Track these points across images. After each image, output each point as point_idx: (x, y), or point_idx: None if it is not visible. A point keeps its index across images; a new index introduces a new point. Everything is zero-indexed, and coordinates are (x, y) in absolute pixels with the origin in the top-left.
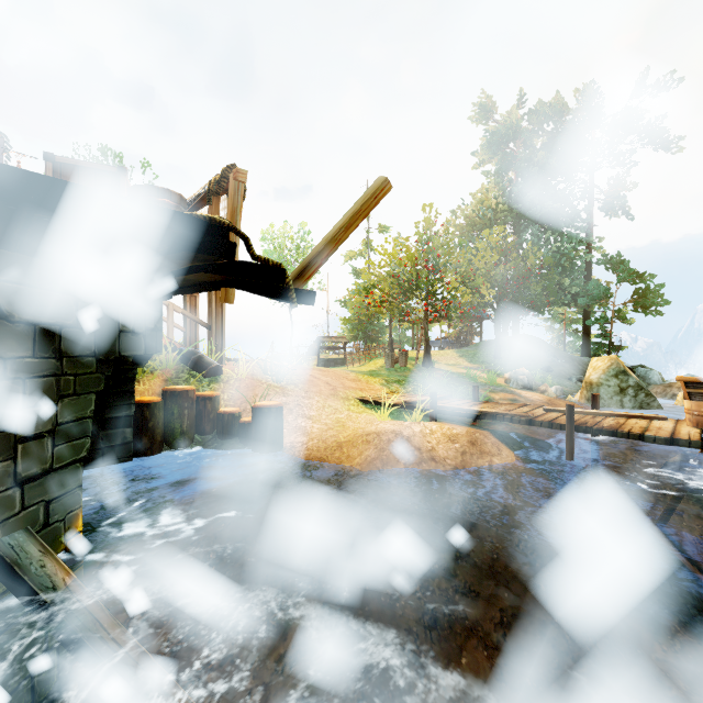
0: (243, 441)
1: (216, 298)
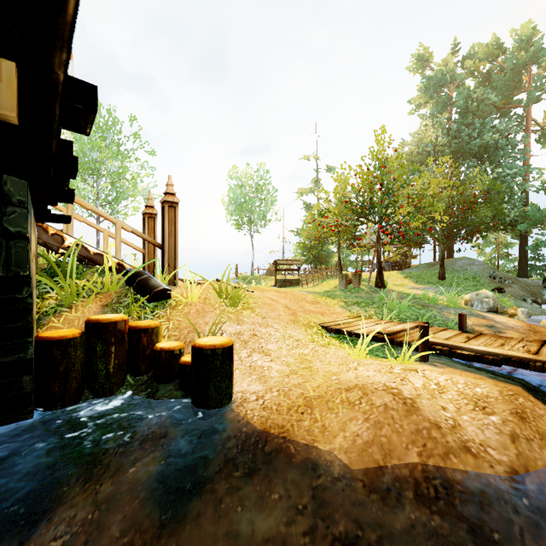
0: (182, 386)
1: (169, 216)
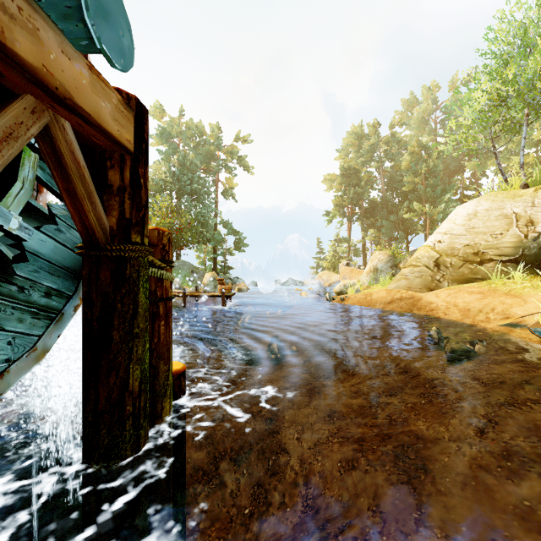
0: None
1: None
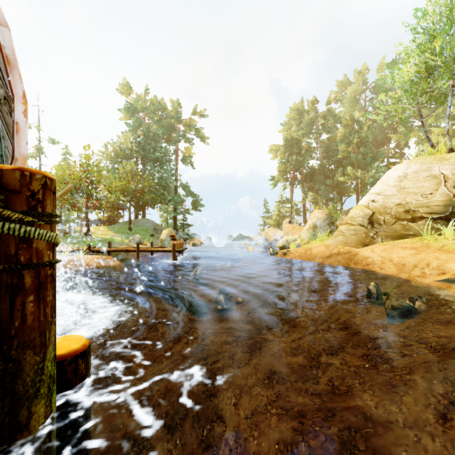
0: None
1: None
